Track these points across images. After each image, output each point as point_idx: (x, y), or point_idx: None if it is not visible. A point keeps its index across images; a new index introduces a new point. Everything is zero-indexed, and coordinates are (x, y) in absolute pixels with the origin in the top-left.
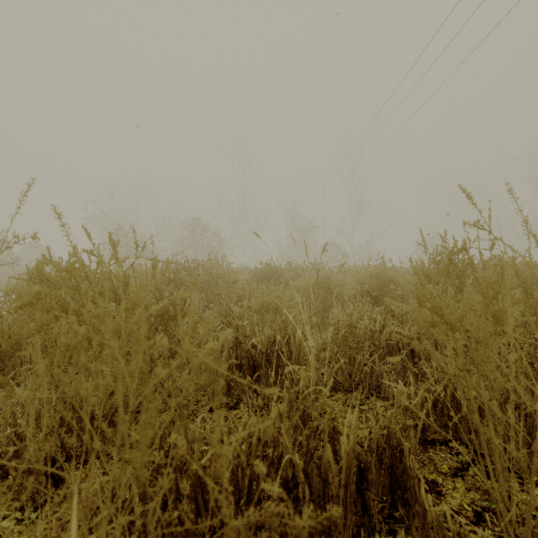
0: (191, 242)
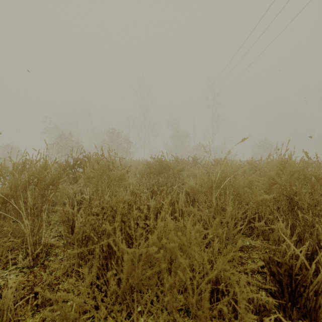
0: (109, 144)
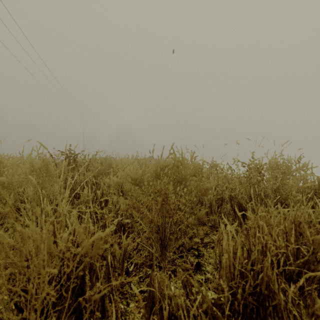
0: None
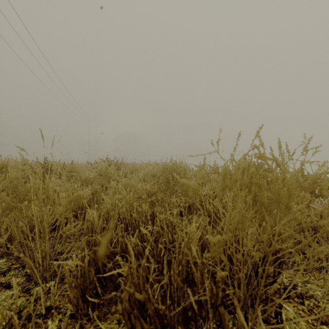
0: None
